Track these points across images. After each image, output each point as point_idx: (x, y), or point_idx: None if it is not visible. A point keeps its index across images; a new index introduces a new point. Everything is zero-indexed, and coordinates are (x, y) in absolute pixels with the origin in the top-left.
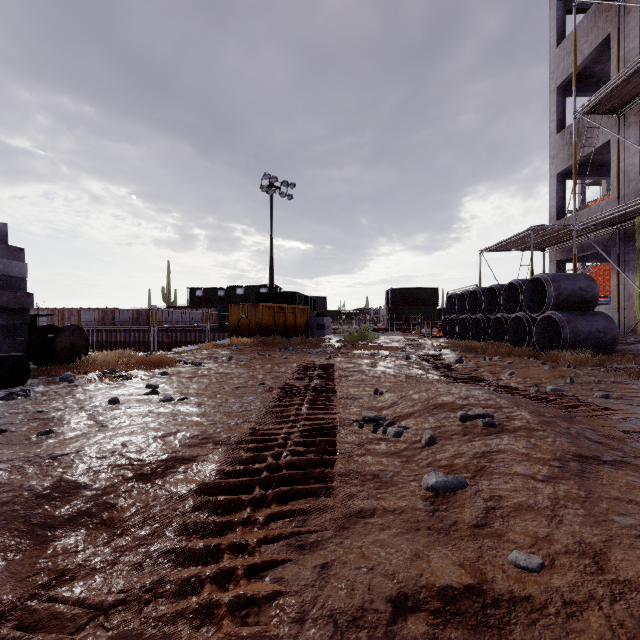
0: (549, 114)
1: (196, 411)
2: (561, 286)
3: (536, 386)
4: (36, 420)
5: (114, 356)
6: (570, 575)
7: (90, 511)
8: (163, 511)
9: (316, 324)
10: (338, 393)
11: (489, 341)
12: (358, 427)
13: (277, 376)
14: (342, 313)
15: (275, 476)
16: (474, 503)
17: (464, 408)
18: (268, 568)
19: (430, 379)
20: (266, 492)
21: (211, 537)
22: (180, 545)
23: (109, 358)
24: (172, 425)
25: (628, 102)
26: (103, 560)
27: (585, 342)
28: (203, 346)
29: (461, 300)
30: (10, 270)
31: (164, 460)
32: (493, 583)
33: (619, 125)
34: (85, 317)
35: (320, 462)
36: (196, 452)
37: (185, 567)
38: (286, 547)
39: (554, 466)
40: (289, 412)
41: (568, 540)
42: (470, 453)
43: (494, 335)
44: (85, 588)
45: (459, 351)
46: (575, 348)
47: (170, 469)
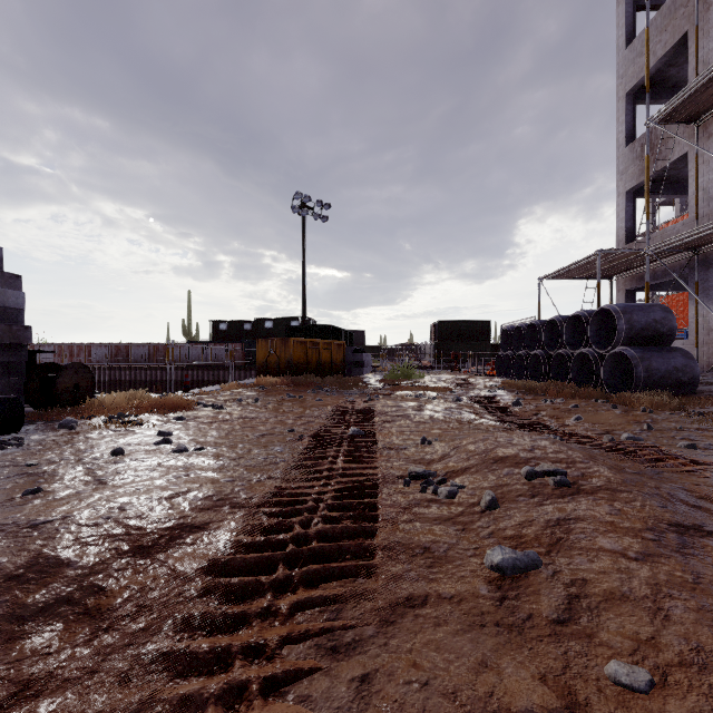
0: (617, 124)
1: (213, 464)
2: (633, 318)
3: (608, 433)
4: (24, 475)
5: (124, 398)
6: (691, 699)
7: (72, 597)
8: (163, 596)
9: (354, 361)
10: (379, 443)
11: (550, 381)
12: (403, 485)
13: (309, 421)
14: (383, 349)
15: (303, 550)
16: (552, 589)
17: (530, 462)
18: (291, 681)
19: (485, 425)
20: (292, 571)
21: (220, 634)
22: (180, 645)
23: (118, 400)
24: (182, 482)
25: (708, 109)
26: (81, 666)
27: (661, 382)
28: (226, 386)
29: (517, 334)
30: (5, 300)
31: (169, 528)
32: (587, 708)
33: (698, 135)
34: (96, 353)
35: (358, 531)
36: (209, 517)
37: (184, 678)
38: (315, 649)
39: (648, 539)
40: (322, 466)
41: (681, 646)
42: (541, 520)
43: (555, 374)
44: (52, 709)
45: (516, 392)
46: (650, 389)
47: (175, 540)
